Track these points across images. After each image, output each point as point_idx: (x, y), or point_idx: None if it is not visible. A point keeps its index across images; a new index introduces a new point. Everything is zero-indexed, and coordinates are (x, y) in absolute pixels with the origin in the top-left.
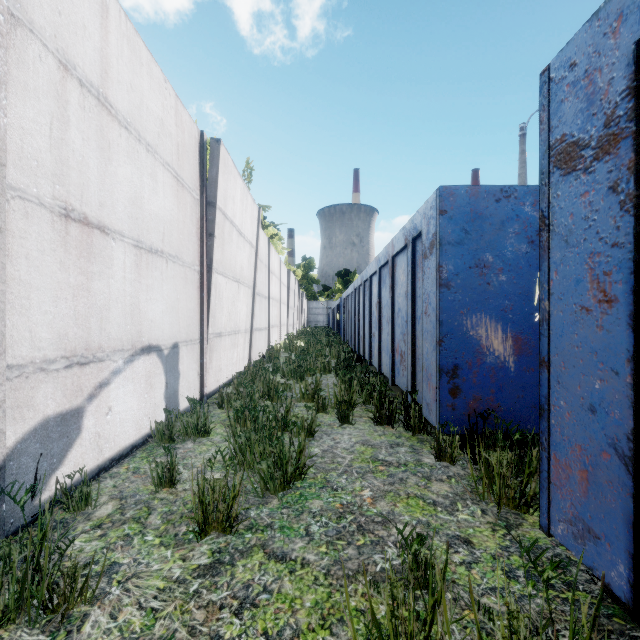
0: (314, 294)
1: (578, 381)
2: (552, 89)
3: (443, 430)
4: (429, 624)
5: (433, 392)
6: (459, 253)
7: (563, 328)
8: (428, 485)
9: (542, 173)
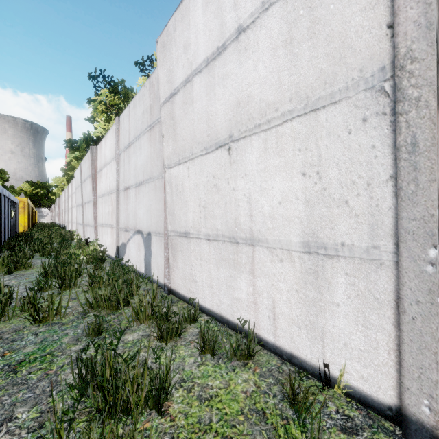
0: None
1: None
2: None
3: None
4: (15, 265)
5: None
6: None
7: None
8: None
9: None
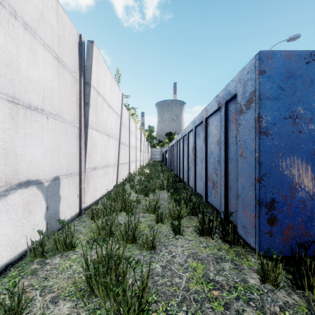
0: (154, 144)
1: None
2: None
3: (266, 256)
4: None
5: (251, 219)
6: (276, 106)
7: None
8: None
9: None
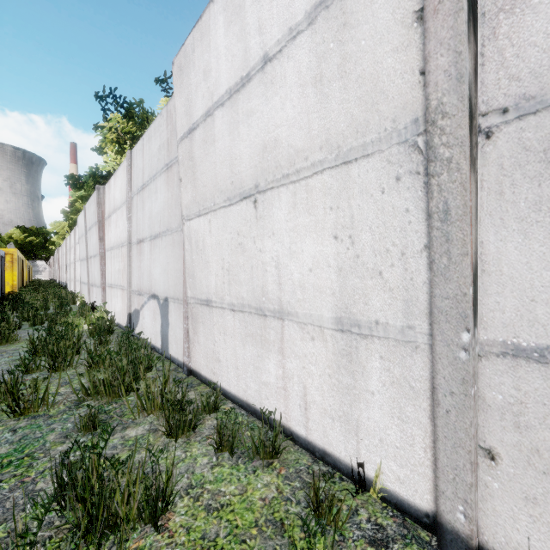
0: None
1: None
2: None
3: None
4: None
5: None
6: None
7: None
8: None
9: None
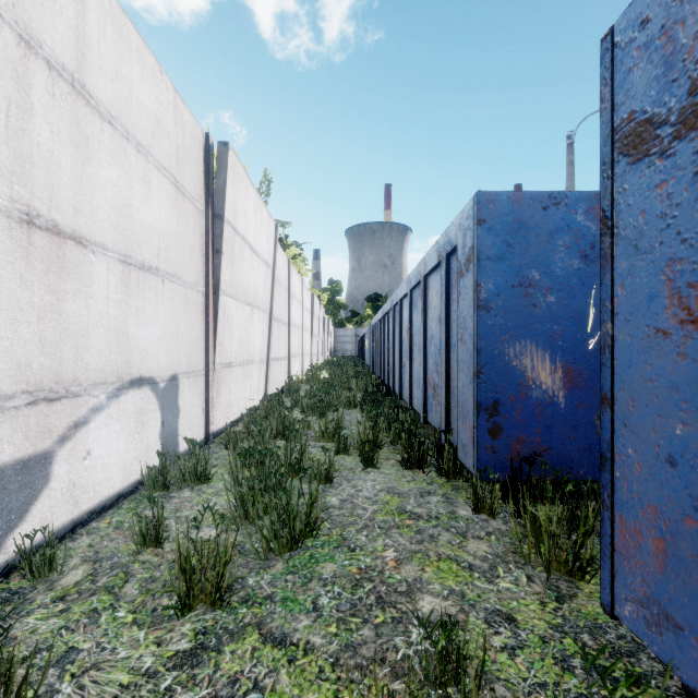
0: (341, 321)
1: (652, 424)
2: (617, 56)
3: (481, 477)
4: None
5: (470, 432)
6: (500, 270)
7: (631, 357)
8: (463, 544)
9: (603, 163)
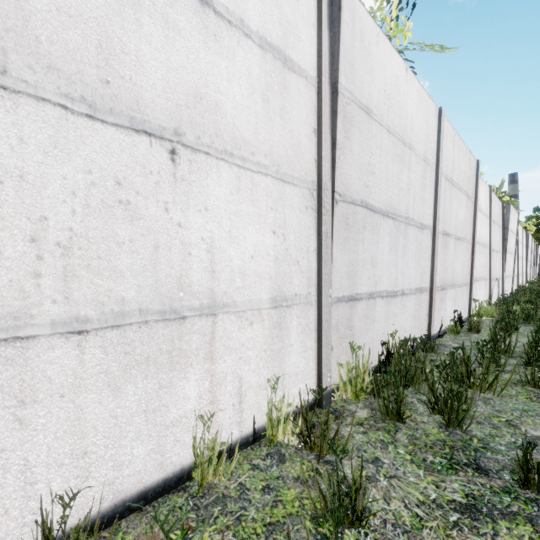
0: None
1: None
2: None
3: None
4: None
5: None
6: None
7: None
8: None
9: None
